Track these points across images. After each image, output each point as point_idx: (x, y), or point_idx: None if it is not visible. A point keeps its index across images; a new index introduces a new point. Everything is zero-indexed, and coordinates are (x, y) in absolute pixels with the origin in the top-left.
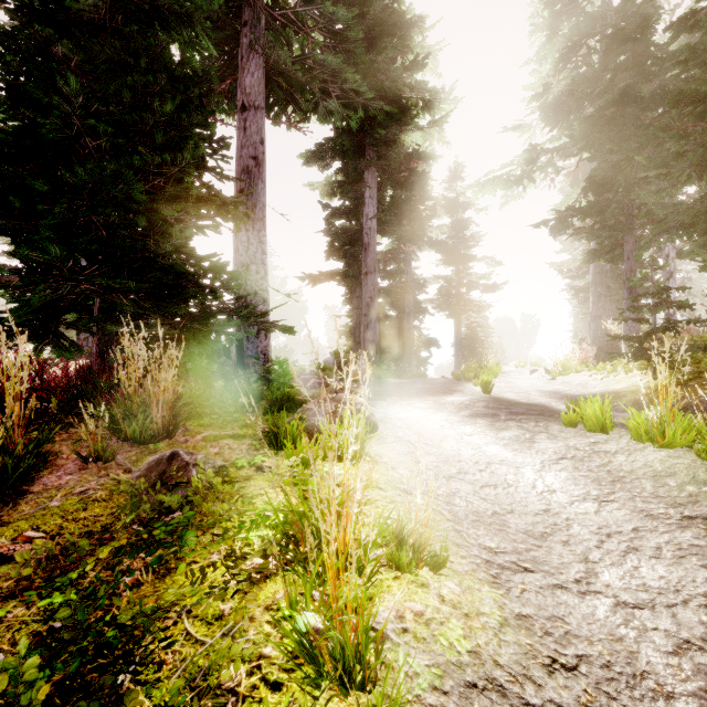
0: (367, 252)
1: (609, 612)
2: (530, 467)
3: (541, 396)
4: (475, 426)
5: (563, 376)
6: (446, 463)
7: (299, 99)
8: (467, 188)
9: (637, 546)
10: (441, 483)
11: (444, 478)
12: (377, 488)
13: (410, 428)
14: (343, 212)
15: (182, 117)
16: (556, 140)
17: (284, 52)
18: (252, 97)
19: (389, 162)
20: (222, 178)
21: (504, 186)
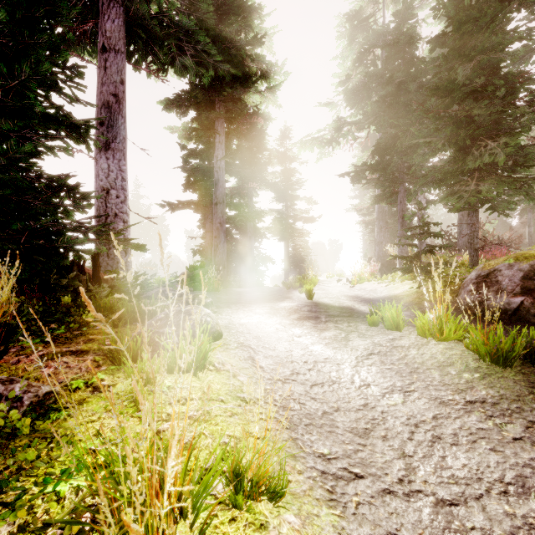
0: (217, 186)
1: (432, 515)
2: (348, 364)
3: (347, 299)
4: (303, 328)
5: (360, 284)
6: (281, 365)
7: (158, 52)
8: (294, 144)
9: (440, 434)
10: (277, 386)
11: (280, 381)
12: (218, 401)
13: (250, 332)
14: (197, 153)
15: (25, 33)
16: (354, 117)
17: (143, 6)
18: (112, 41)
19: (235, 116)
20: (70, 99)
21: (319, 145)
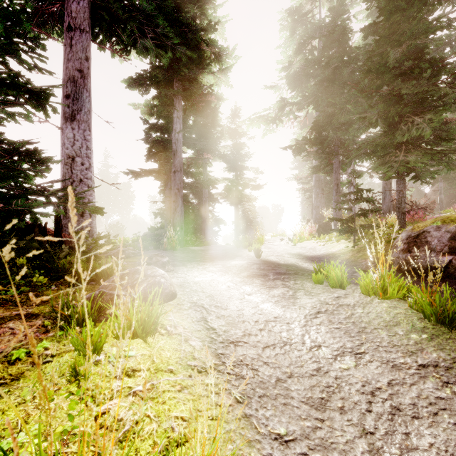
0: (175, 156)
1: None
2: (298, 323)
3: (291, 257)
4: (253, 286)
5: (300, 242)
6: (233, 326)
7: (121, 34)
8: (243, 121)
9: (398, 404)
10: (229, 351)
11: (232, 344)
12: (167, 372)
13: (204, 291)
14: (158, 128)
15: None
16: (294, 98)
17: None
18: (78, 21)
19: (191, 94)
20: (27, 65)
21: (265, 123)
